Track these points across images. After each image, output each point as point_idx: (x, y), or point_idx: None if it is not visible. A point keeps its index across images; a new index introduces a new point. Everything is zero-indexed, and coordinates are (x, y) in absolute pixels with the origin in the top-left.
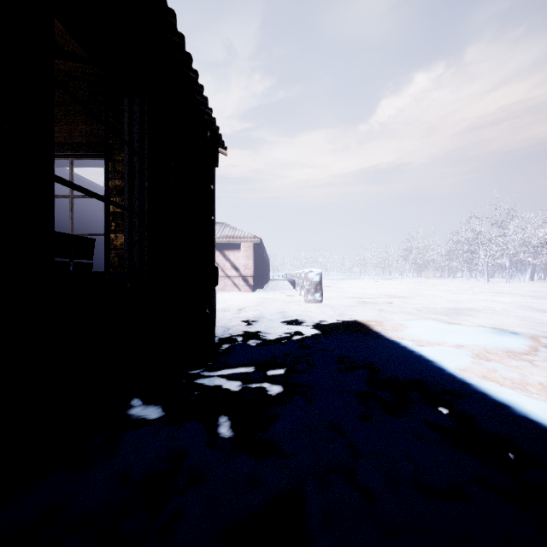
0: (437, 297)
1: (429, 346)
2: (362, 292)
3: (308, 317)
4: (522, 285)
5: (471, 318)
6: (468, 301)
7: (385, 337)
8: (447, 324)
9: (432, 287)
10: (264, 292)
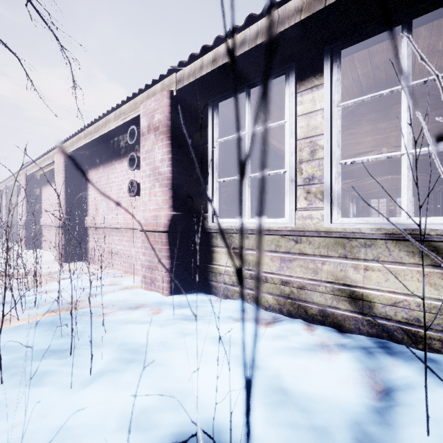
0: None
1: None
2: None
3: None
4: None
5: None
6: None
7: None
8: None
9: None
10: None
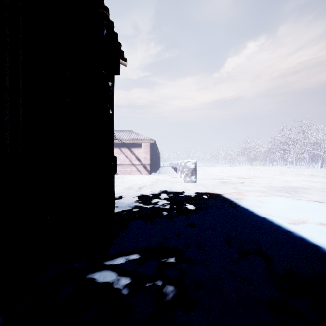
0: (270, 178)
1: (296, 224)
2: (220, 175)
3: (188, 194)
4: (318, 170)
5: (306, 195)
6: (293, 181)
7: (255, 214)
8: (295, 201)
9: (262, 171)
10: (157, 175)
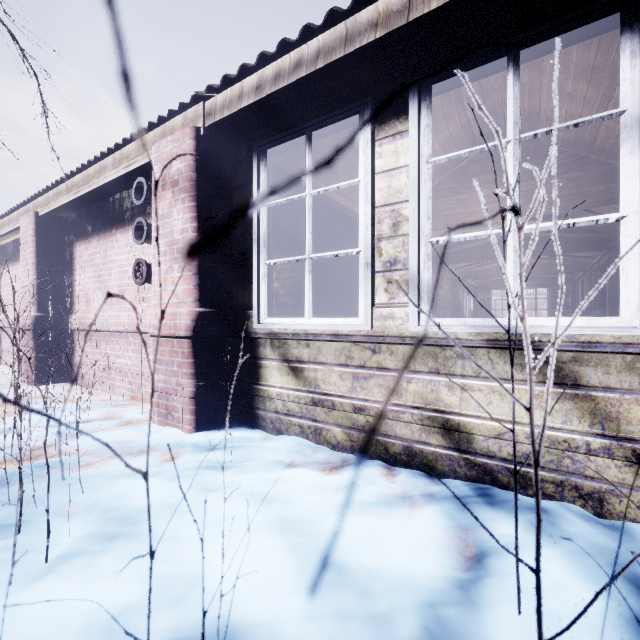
0: None
1: None
2: None
3: None
4: None
5: None
6: None
7: None
8: None
9: None
10: None
